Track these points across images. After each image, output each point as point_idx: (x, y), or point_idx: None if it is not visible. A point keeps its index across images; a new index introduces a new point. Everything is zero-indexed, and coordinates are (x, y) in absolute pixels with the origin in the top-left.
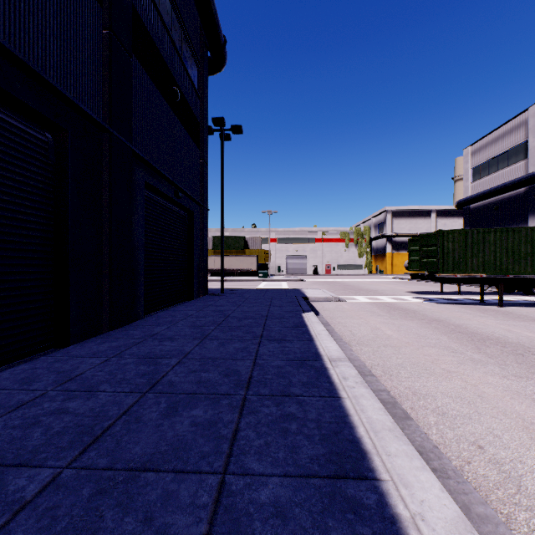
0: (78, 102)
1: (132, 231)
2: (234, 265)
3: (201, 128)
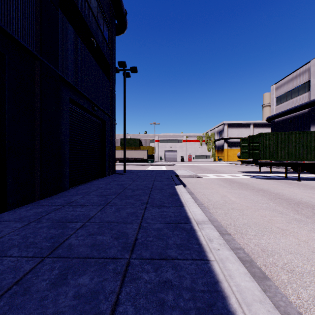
0: (12, 33)
1: (60, 130)
2: (133, 155)
3: (111, 68)
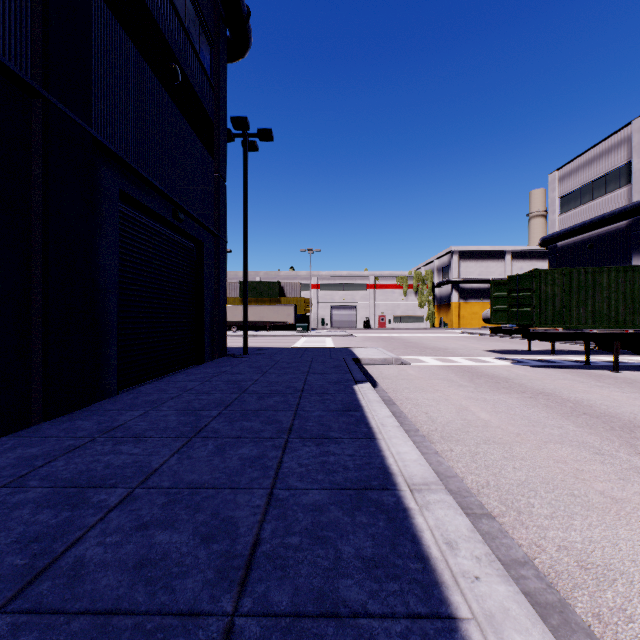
0: None
1: (95, 262)
2: (267, 317)
3: (216, 130)
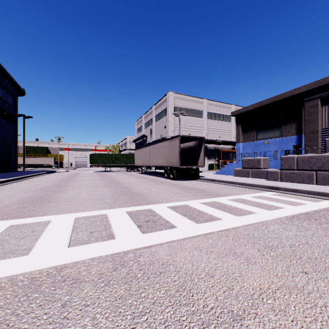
0: None
1: None
2: (40, 162)
3: (15, 117)
